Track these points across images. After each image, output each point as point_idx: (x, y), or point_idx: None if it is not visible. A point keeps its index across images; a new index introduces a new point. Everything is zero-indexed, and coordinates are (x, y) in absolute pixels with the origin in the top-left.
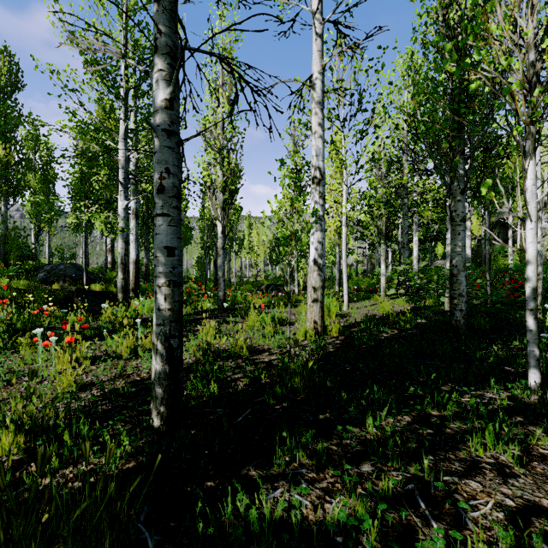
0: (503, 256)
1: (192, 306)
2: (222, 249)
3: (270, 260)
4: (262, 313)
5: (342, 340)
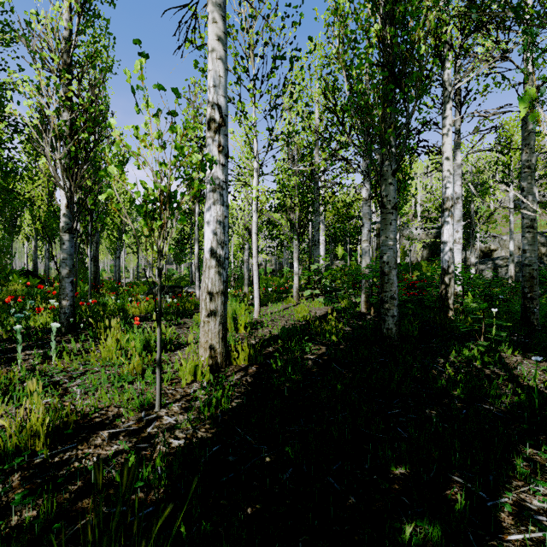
0: None
1: (6, 326)
2: (67, 233)
3: (174, 258)
4: (128, 335)
5: (255, 374)
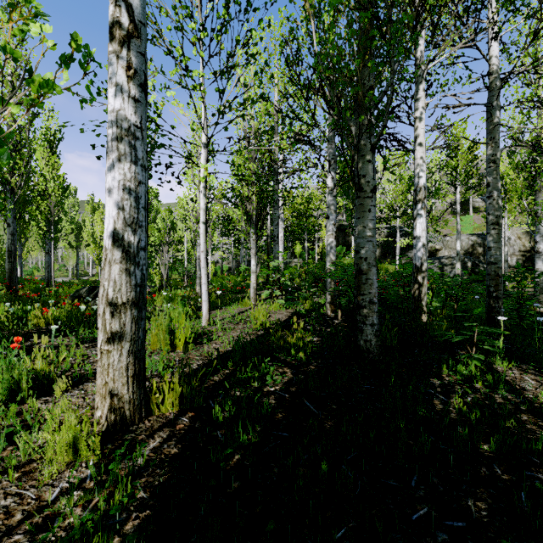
0: (342, 256)
1: None
2: None
3: None
4: None
5: (185, 434)
